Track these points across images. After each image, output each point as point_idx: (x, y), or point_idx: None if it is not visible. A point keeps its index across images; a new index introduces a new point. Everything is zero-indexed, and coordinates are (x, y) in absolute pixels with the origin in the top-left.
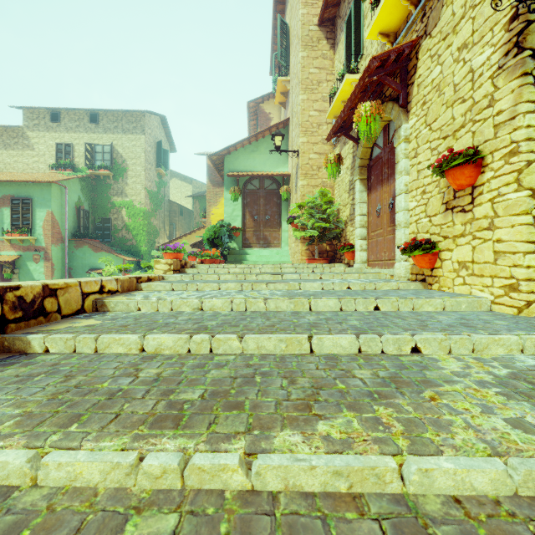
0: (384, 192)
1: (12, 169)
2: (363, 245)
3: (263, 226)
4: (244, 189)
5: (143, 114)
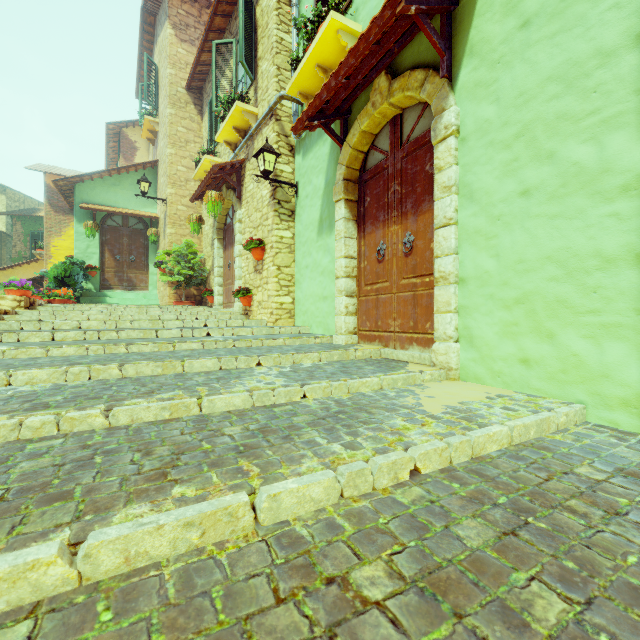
0: (232, 252)
1: None
2: (220, 291)
3: (128, 267)
4: (103, 224)
5: None
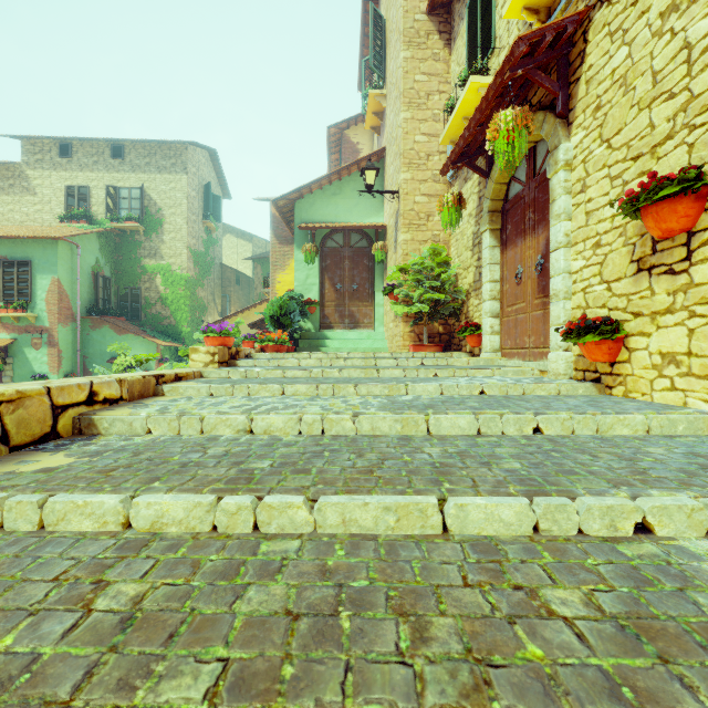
0: (527, 248)
1: (7, 221)
2: (494, 325)
3: (349, 298)
4: (322, 247)
5: (185, 146)
